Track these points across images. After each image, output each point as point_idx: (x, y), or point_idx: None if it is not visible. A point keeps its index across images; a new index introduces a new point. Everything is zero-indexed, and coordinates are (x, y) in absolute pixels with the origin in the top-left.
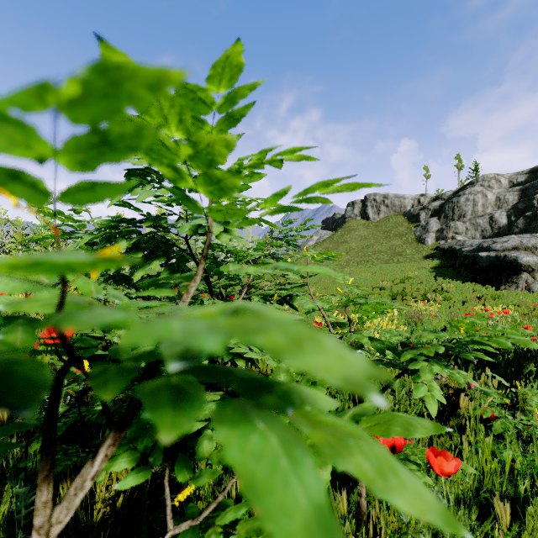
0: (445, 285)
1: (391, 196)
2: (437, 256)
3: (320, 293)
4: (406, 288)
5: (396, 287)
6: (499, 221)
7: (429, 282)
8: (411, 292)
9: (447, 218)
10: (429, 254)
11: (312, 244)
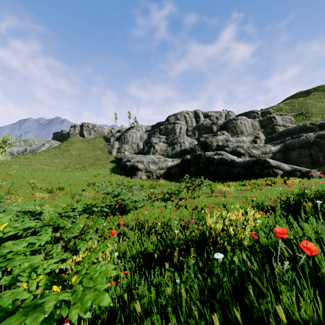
0: (112, 177)
1: (97, 126)
2: (116, 161)
3: (46, 187)
4: (96, 180)
5: (91, 180)
6: (140, 146)
7: (107, 176)
8: (98, 181)
9: (122, 142)
10: (112, 160)
11: (44, 149)
